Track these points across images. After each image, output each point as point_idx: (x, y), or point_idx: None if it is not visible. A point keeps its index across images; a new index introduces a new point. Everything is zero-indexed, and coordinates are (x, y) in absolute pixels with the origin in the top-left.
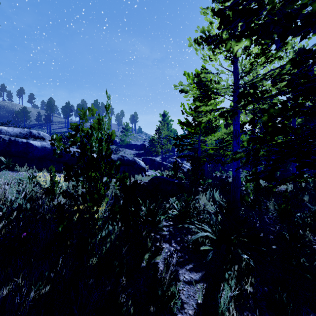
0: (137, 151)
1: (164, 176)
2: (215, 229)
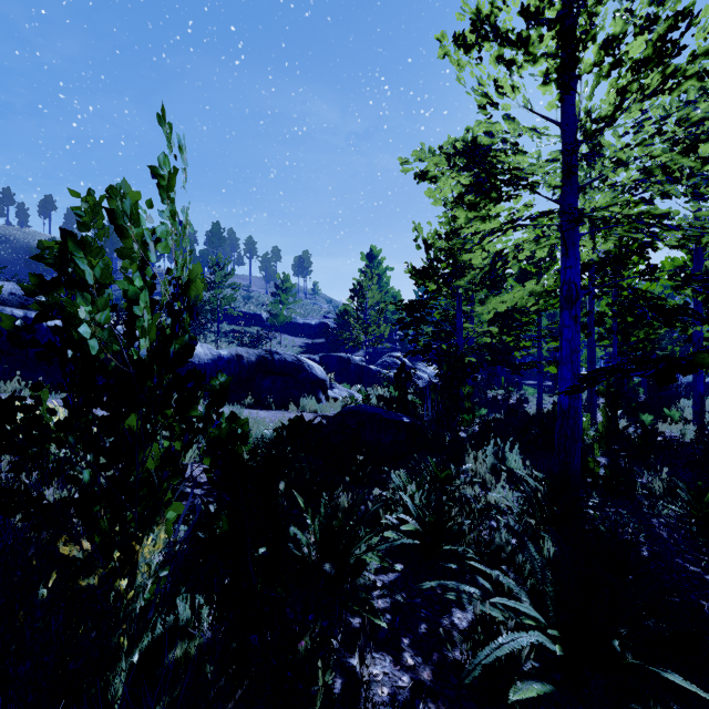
0: (309, 340)
1: (372, 398)
2: (532, 583)
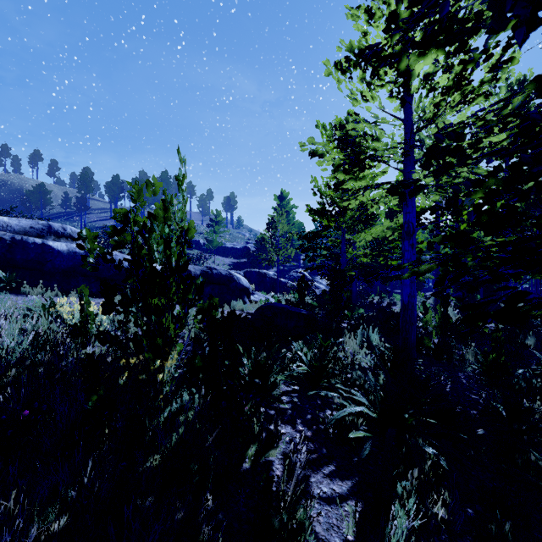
0: (235, 260)
1: (282, 302)
2: (373, 399)
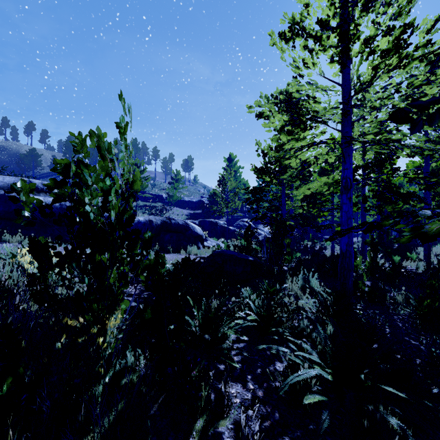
0: (192, 211)
1: (231, 247)
2: (320, 348)
